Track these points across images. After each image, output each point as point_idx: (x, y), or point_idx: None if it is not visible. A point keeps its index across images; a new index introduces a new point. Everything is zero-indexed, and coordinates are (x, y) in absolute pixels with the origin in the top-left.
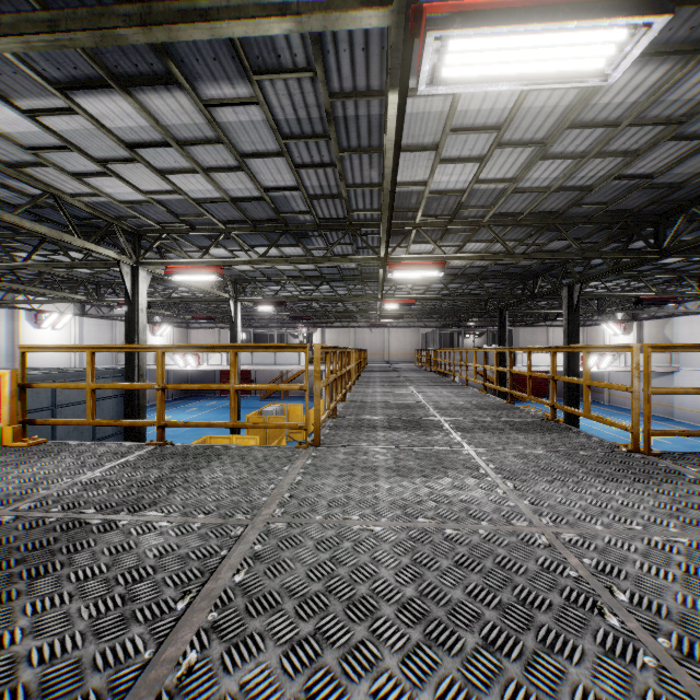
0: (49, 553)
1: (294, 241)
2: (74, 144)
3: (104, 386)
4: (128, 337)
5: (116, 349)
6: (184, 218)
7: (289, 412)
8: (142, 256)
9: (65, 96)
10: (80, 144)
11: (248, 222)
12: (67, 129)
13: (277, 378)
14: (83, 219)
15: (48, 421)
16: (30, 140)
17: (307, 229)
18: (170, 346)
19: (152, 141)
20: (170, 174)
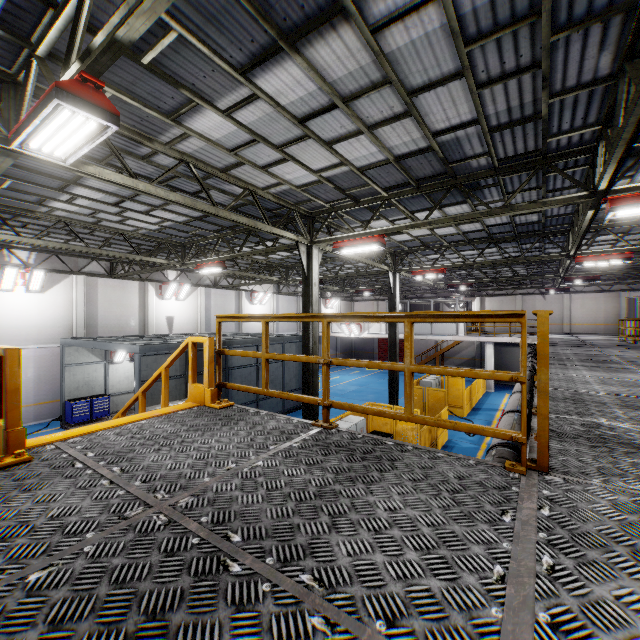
0: (161, 637)
1: (461, 197)
2: (260, 135)
3: (275, 357)
4: (304, 308)
5: (285, 319)
6: (349, 192)
7: (448, 385)
8: (315, 236)
9: (247, 81)
10: (264, 134)
11: (411, 183)
12: (253, 120)
13: (431, 348)
14: (272, 210)
15: (234, 386)
16: (230, 142)
17: (481, 177)
18: (334, 315)
19: (320, 108)
20: (336, 143)
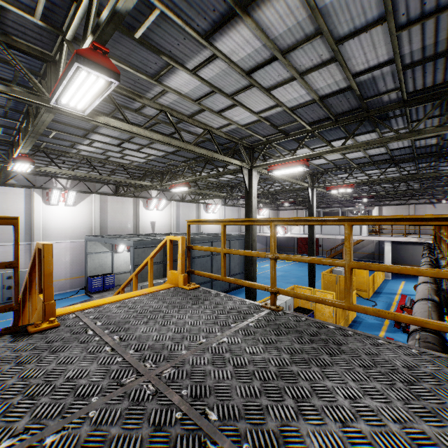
0: None
1: (371, 127)
2: (217, 87)
3: (231, 252)
4: (246, 215)
5: (239, 222)
6: (281, 127)
7: (354, 273)
8: (254, 162)
9: (209, 44)
10: (219, 86)
11: (331, 118)
12: (212, 76)
13: (338, 245)
14: (223, 144)
15: (200, 273)
16: (195, 94)
17: (391, 108)
18: (281, 219)
19: (263, 62)
20: (274, 89)
